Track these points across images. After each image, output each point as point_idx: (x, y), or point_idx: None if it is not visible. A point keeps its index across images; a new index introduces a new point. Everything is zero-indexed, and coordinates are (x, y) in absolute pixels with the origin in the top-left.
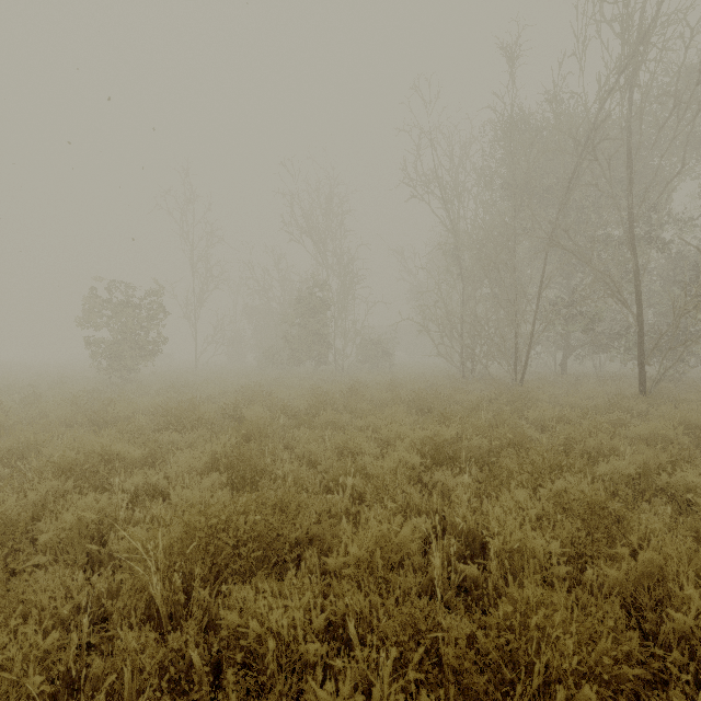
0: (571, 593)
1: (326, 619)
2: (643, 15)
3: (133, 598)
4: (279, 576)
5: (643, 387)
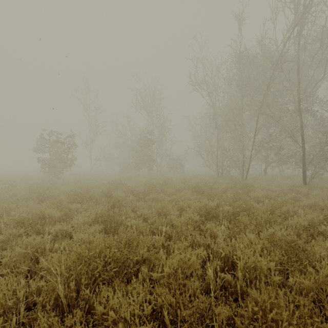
0: (281, 290)
1: (152, 307)
2: (305, 2)
3: (48, 295)
4: (128, 279)
5: (305, 181)
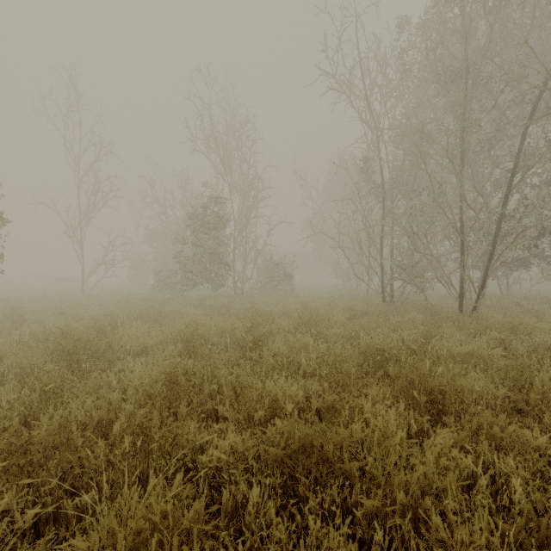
0: None
1: None
2: None
3: None
4: None
5: None
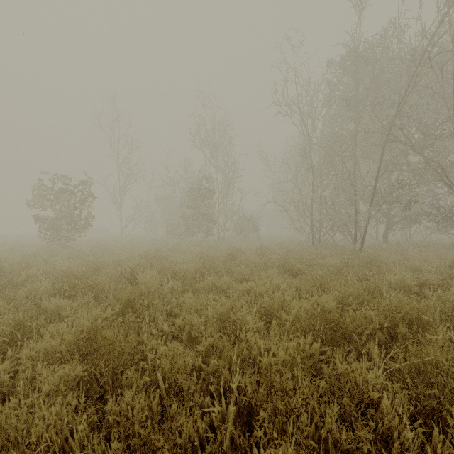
0: None
1: None
2: None
3: None
4: None
5: None
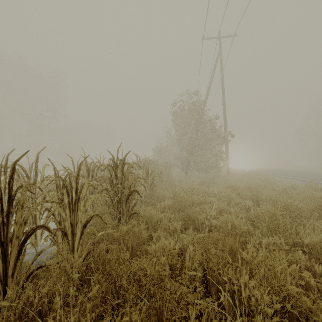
0: None
1: None
2: None
3: None
4: None
5: None
